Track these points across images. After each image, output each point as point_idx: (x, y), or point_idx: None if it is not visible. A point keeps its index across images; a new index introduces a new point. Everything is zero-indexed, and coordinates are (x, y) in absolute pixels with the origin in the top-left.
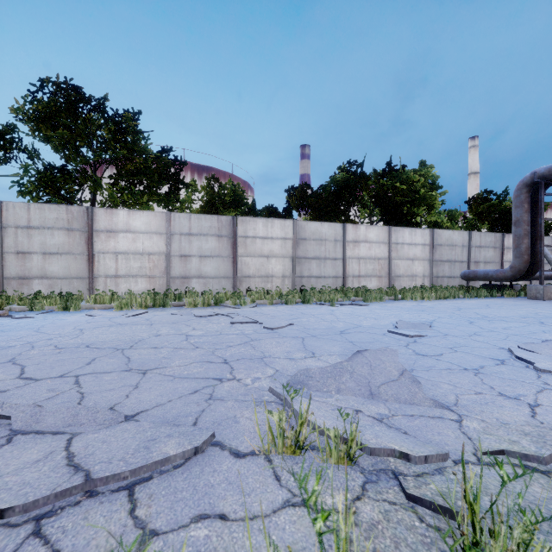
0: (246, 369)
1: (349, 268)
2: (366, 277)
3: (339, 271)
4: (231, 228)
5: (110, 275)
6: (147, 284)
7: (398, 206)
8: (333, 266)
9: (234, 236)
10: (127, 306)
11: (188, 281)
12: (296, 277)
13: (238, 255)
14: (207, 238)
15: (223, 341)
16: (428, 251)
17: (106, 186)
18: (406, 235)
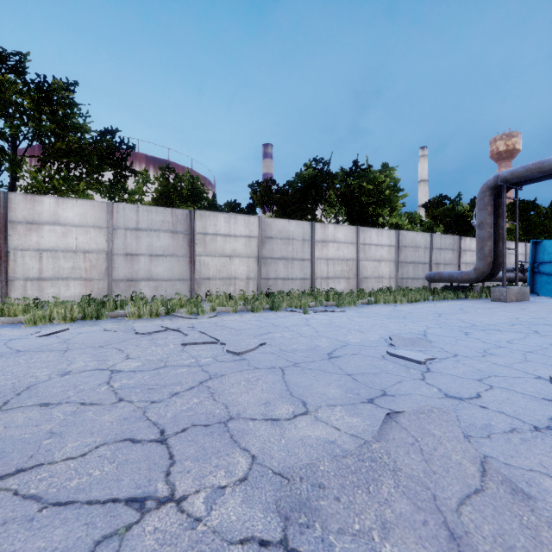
0: (196, 460)
1: (318, 269)
2: (335, 279)
3: (307, 272)
4: (188, 224)
5: (32, 278)
6: (83, 288)
7: (364, 206)
8: (301, 268)
9: (191, 233)
10: (44, 320)
11: (135, 284)
12: (261, 279)
13: (196, 254)
14: (159, 234)
15: (166, 383)
16: (394, 252)
17: (26, 167)
18: (373, 236)
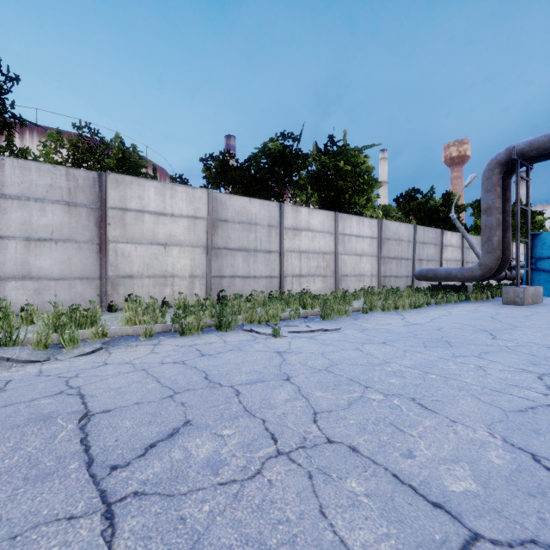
0: None
1: (288, 265)
2: (309, 277)
3: (274, 268)
4: (96, 193)
5: None
6: None
7: (341, 190)
8: (266, 262)
9: (101, 207)
10: None
11: None
12: (212, 277)
13: (109, 240)
14: (43, 206)
15: None
16: (376, 245)
17: None
18: (354, 225)
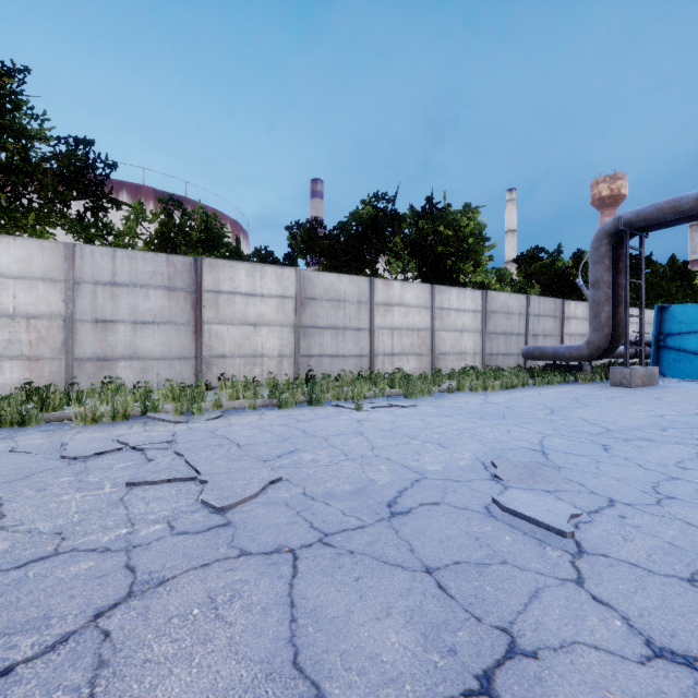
0: None
1: (379, 343)
2: (402, 355)
3: (364, 347)
4: (192, 277)
5: None
6: (25, 371)
7: (441, 258)
8: (356, 340)
9: (197, 290)
10: None
11: (110, 365)
12: (300, 356)
13: (204, 322)
14: (147, 292)
15: (8, 625)
16: (480, 320)
17: None
18: (453, 298)
